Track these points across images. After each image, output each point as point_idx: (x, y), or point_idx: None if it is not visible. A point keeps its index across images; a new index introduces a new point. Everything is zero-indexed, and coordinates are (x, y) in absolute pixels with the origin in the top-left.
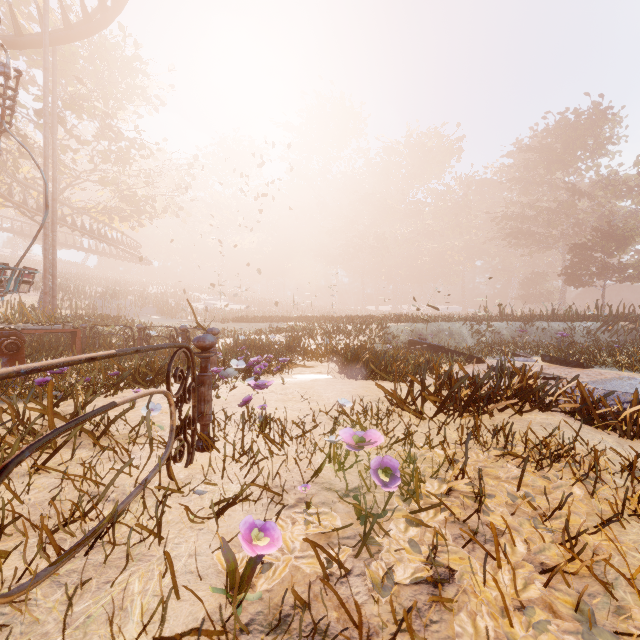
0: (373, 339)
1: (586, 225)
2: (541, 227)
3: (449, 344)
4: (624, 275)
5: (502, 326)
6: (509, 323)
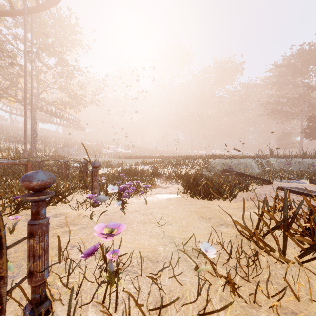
0: (201, 168)
1: (315, 106)
2: (288, 108)
3: (245, 171)
4: None
5: (273, 161)
6: (277, 159)
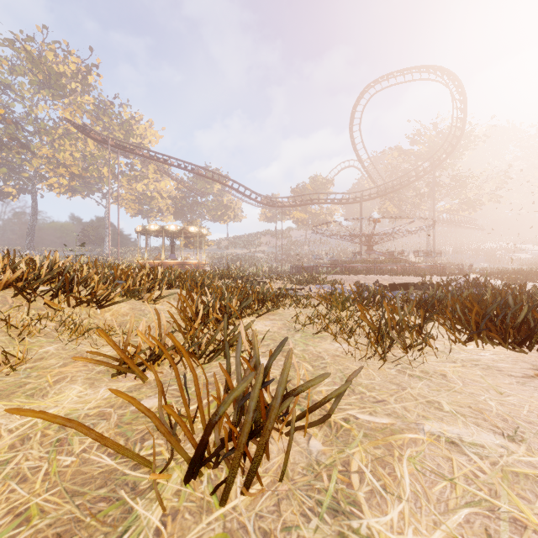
0: None
1: None
2: None
3: None
4: None
5: None
6: None
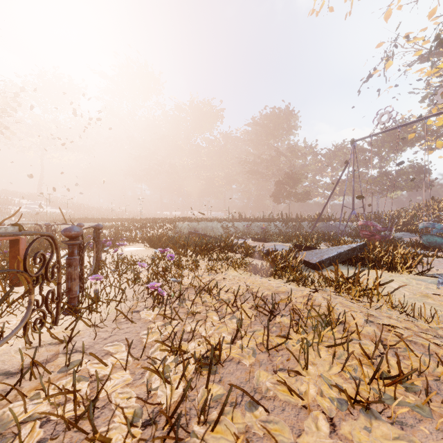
0: (168, 231)
1: (283, 170)
2: (264, 169)
3: (211, 234)
4: (297, 198)
5: (239, 224)
6: (243, 222)
